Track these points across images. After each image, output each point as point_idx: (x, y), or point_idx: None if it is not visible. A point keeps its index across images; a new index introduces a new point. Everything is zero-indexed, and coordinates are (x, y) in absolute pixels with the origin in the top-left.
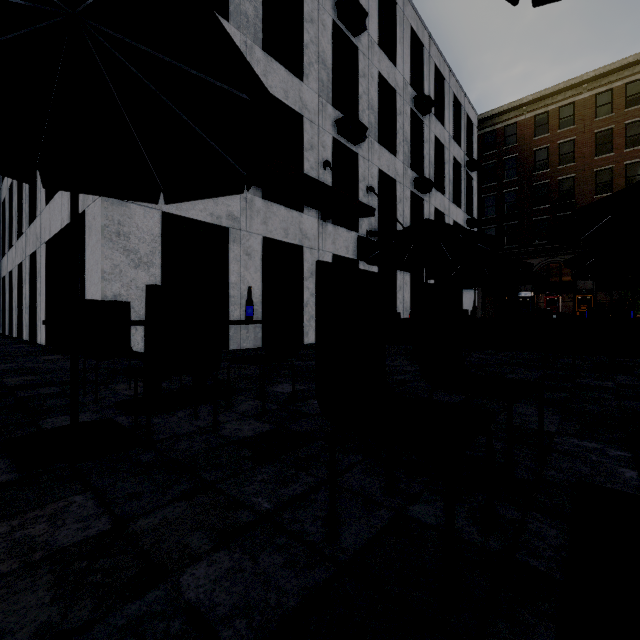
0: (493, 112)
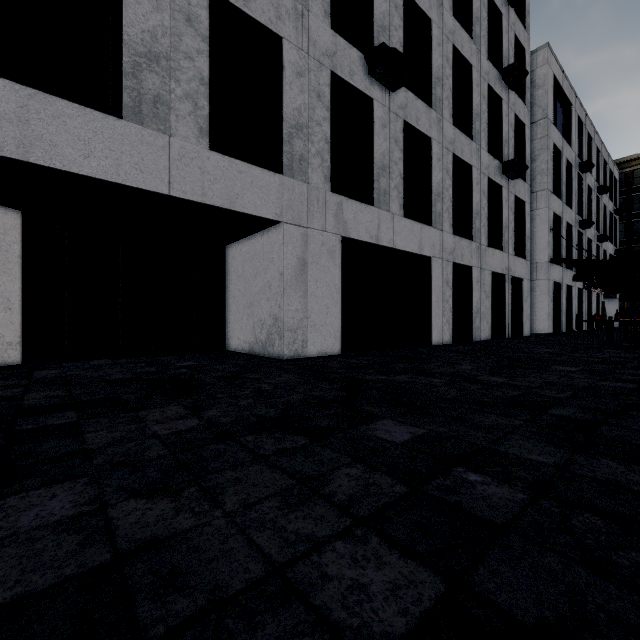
0: (623, 160)
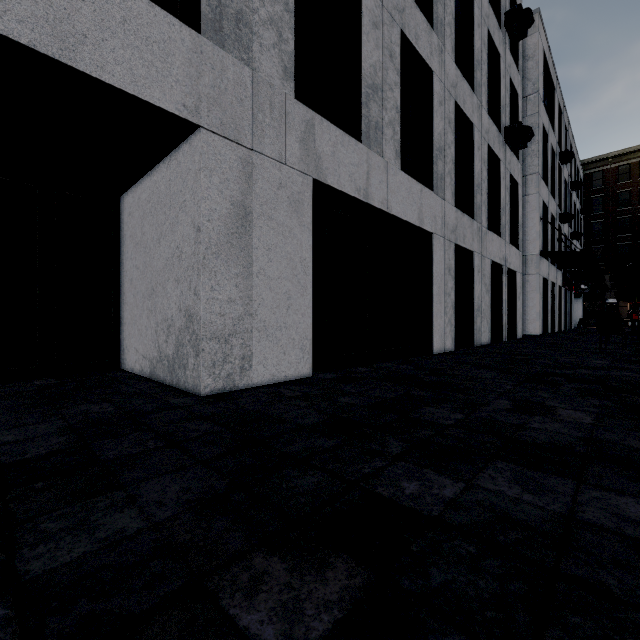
0: (583, 162)
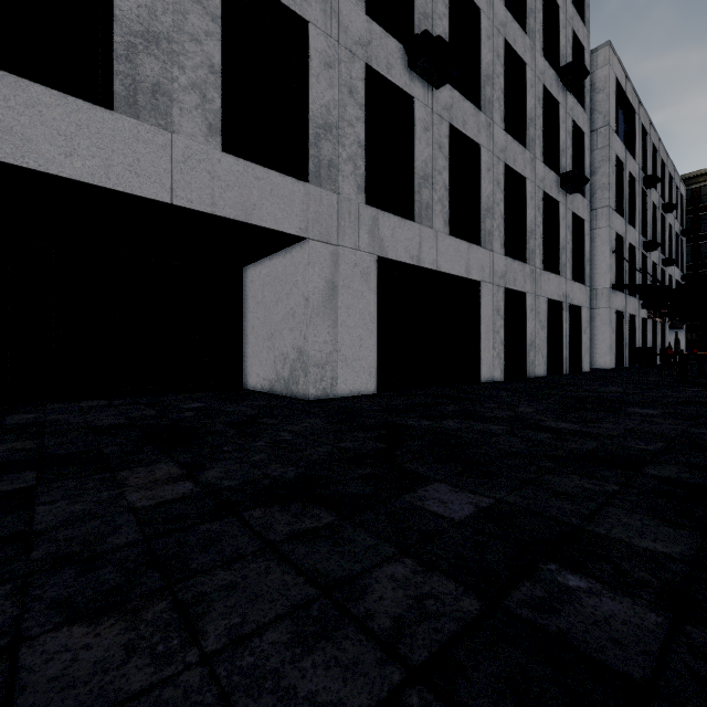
0: (690, 175)
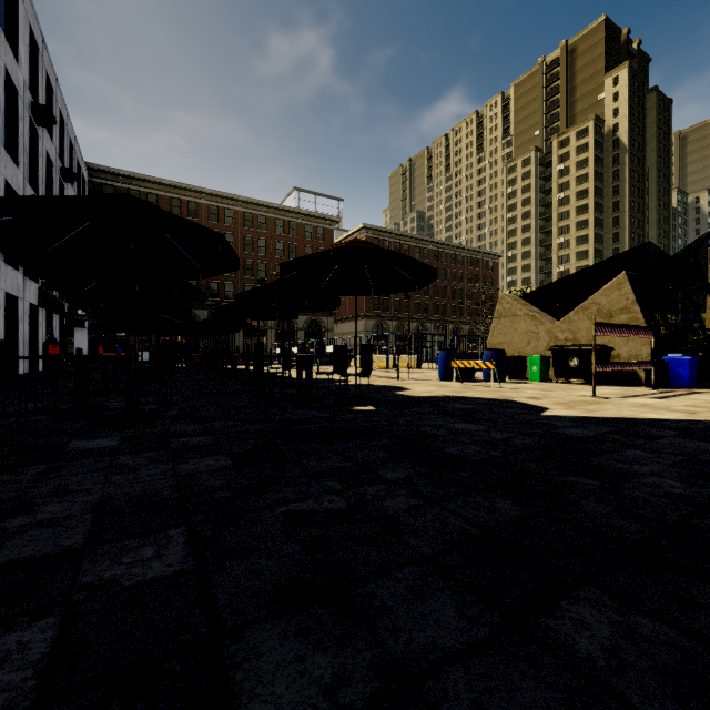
0: (93, 166)
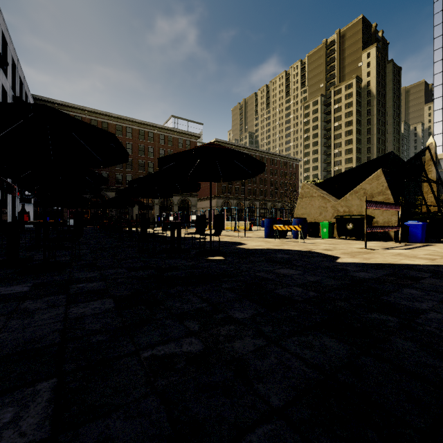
0: (37, 97)
